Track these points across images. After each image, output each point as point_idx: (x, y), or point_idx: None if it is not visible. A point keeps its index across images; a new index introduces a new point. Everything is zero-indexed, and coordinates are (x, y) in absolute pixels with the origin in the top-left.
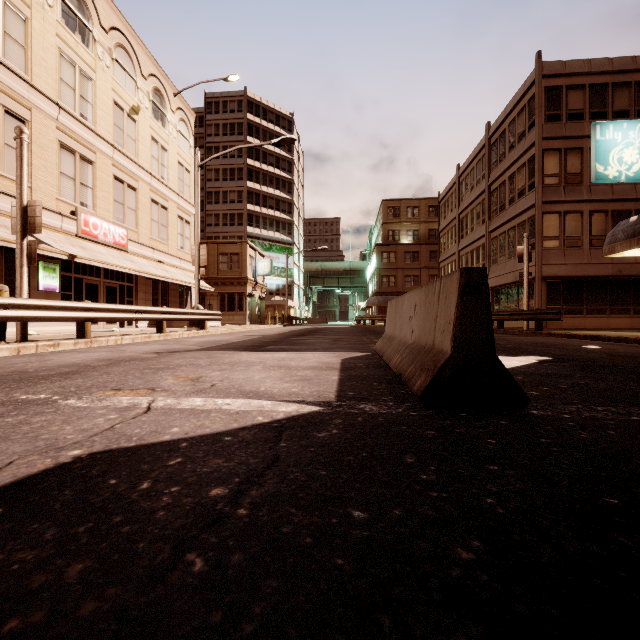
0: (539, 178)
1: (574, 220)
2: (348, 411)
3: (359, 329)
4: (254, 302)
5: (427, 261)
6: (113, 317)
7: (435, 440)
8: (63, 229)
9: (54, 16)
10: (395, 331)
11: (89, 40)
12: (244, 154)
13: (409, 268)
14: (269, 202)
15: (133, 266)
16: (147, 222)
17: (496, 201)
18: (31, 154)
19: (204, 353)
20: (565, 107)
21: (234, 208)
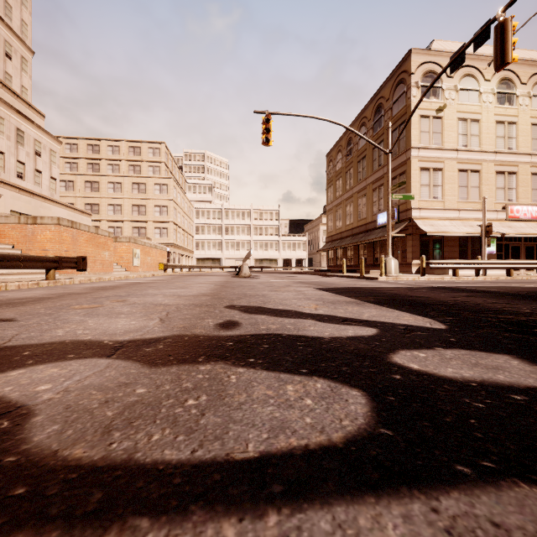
0: None
1: None
2: None
3: None
4: None
5: None
6: (525, 267)
7: None
8: (497, 218)
9: (492, 106)
10: None
11: (513, 100)
12: None
13: None
14: None
15: None
16: None
17: None
18: (481, 186)
19: None
20: None
21: None
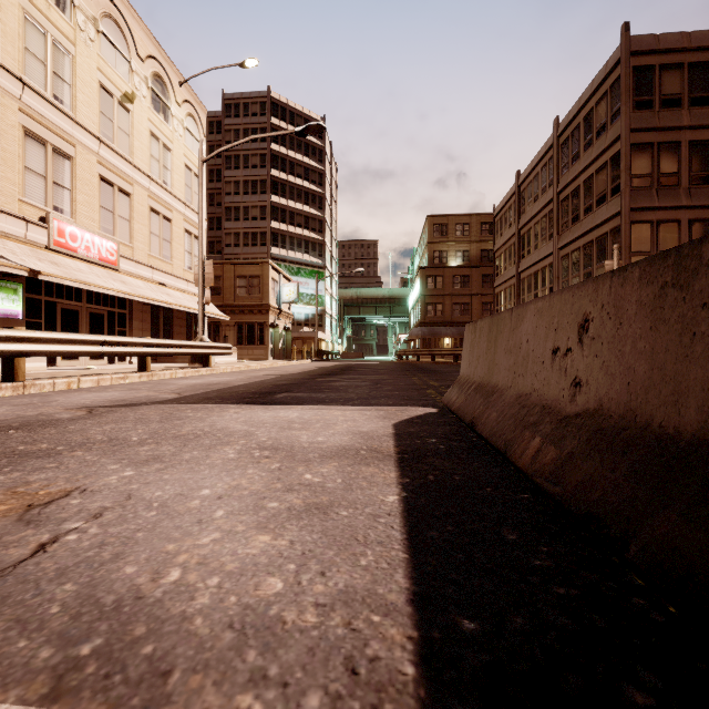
0: (626, 179)
1: (669, 231)
2: None
3: (403, 366)
4: (278, 333)
5: (479, 286)
6: (64, 351)
7: None
8: (28, 239)
9: None
10: (494, 376)
11: (66, 4)
12: (268, 164)
13: (458, 294)
14: (297, 219)
15: (123, 288)
16: (145, 235)
17: (567, 211)
18: None
19: (167, 409)
20: (658, 91)
21: (256, 226)
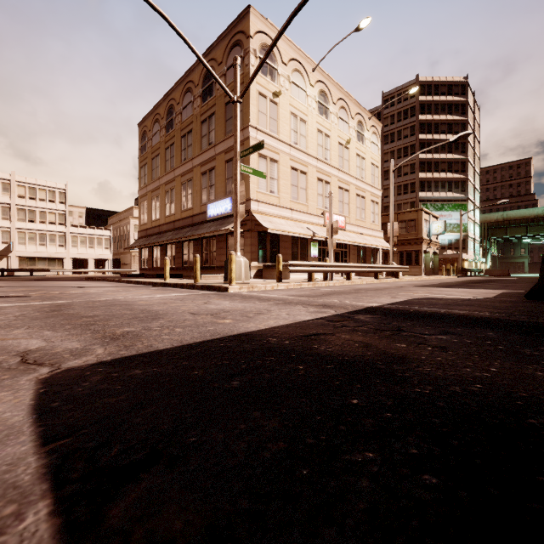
0: None
1: None
2: (494, 299)
3: None
4: (428, 257)
5: None
6: (359, 270)
7: (519, 302)
8: (319, 223)
9: (315, 113)
10: None
11: (328, 115)
12: (416, 132)
13: None
14: (440, 166)
15: (349, 239)
16: (354, 209)
17: None
18: (308, 189)
19: (418, 287)
20: None
21: (407, 179)
